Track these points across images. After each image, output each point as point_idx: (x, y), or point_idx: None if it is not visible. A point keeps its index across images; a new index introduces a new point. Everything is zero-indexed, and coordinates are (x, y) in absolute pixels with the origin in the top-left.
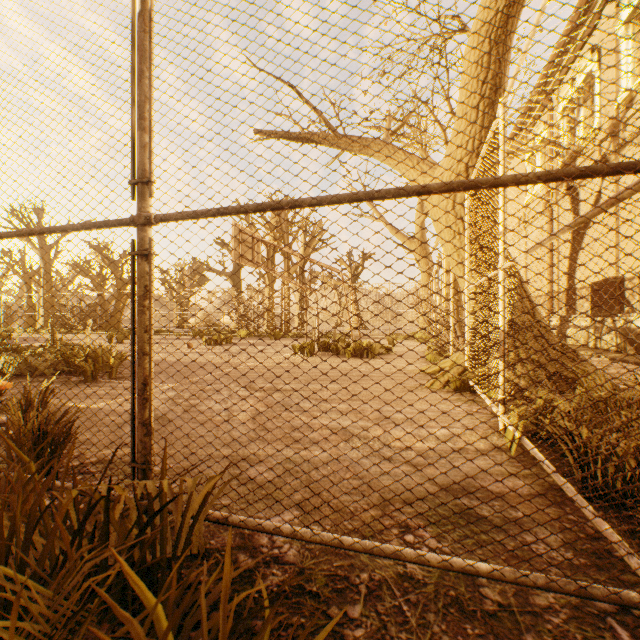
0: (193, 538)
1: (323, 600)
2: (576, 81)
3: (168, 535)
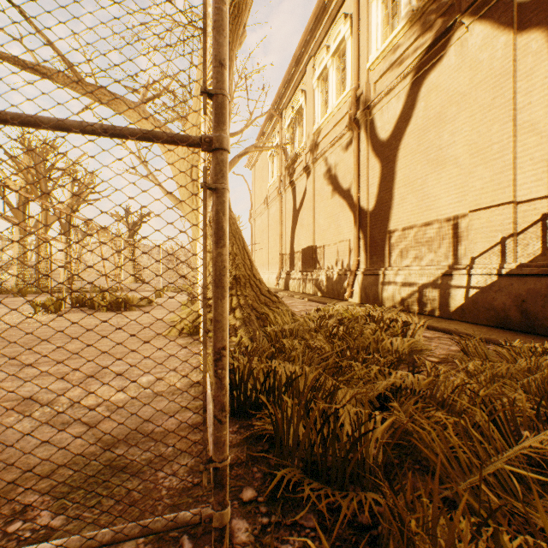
0: None
1: None
2: (294, 109)
3: None
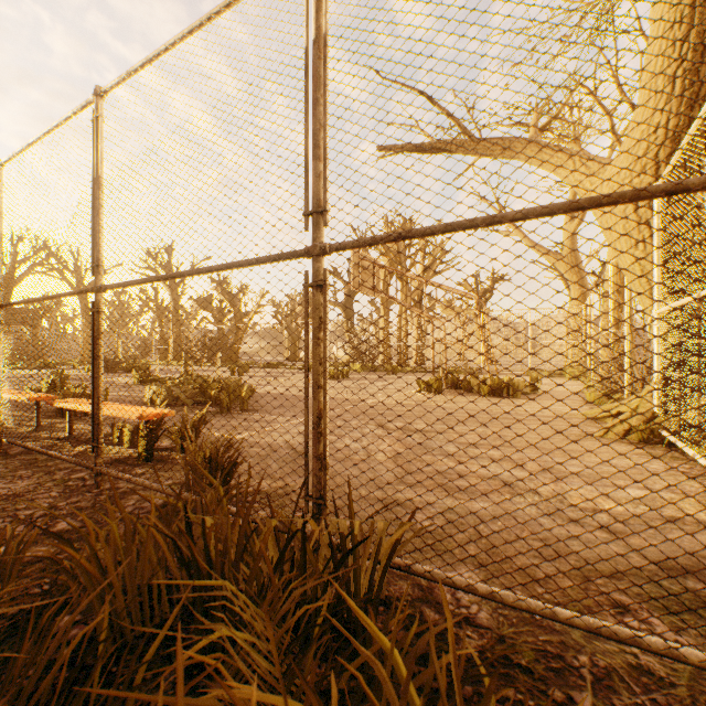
0: (375, 582)
1: (538, 678)
2: None
3: (351, 575)
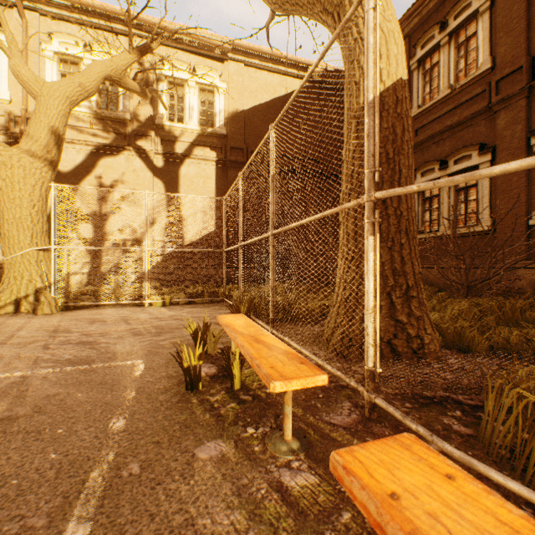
0: None
1: None
2: None
3: None
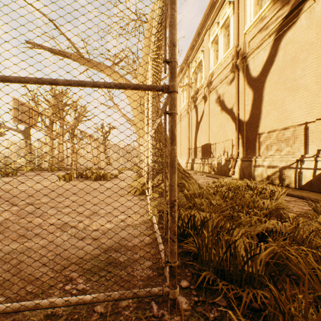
0: None
1: None
2: (197, 62)
3: None
